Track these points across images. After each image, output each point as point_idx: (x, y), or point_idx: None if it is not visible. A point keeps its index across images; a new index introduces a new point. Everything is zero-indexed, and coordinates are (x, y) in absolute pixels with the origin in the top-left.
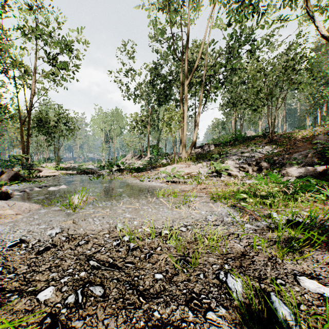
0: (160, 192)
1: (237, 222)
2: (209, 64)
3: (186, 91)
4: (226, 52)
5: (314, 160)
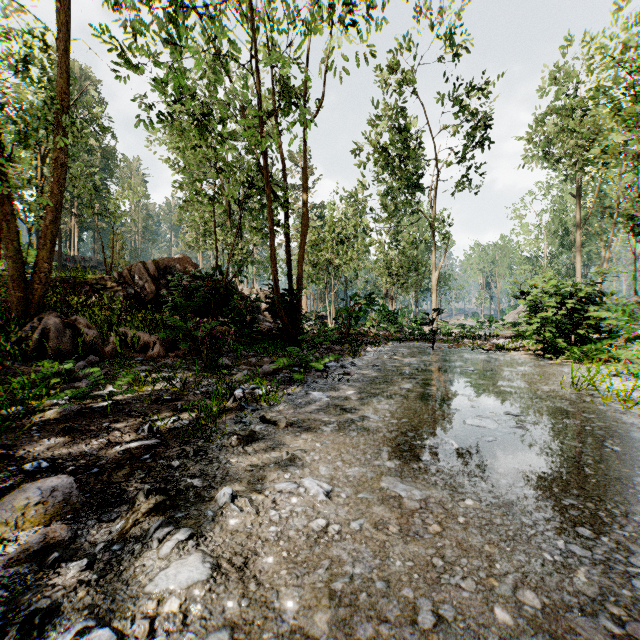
0: None
1: None
2: None
3: (579, 240)
4: None
5: None
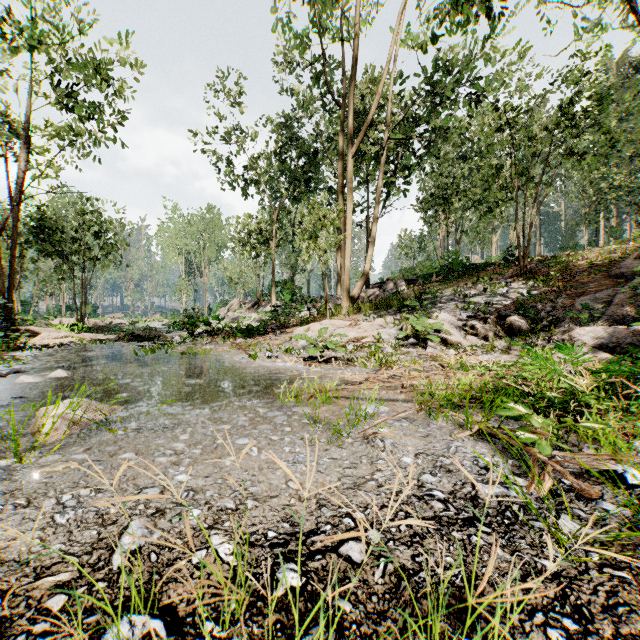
0: (290, 386)
1: (524, 505)
2: (397, 118)
3: (351, 169)
4: (431, 93)
5: (627, 311)
